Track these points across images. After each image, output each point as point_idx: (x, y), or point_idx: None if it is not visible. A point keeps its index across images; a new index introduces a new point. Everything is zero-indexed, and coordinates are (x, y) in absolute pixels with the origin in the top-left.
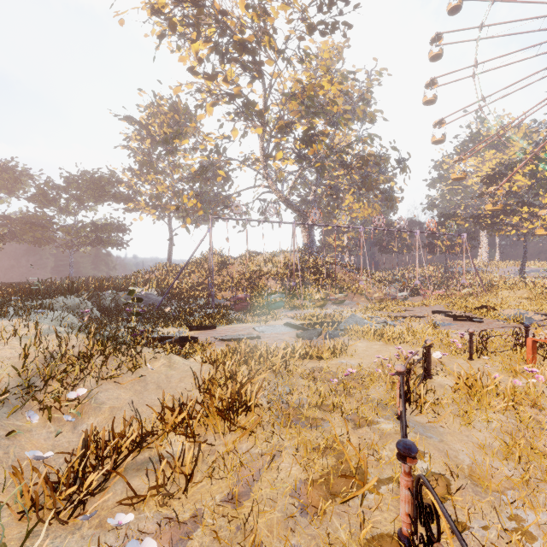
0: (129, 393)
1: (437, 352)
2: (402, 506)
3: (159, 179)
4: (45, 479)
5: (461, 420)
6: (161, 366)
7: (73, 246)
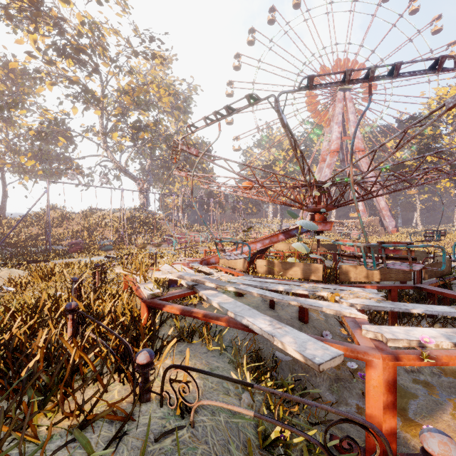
0: None
1: (166, 258)
2: (96, 280)
3: None
4: None
5: None
6: (5, 274)
7: None
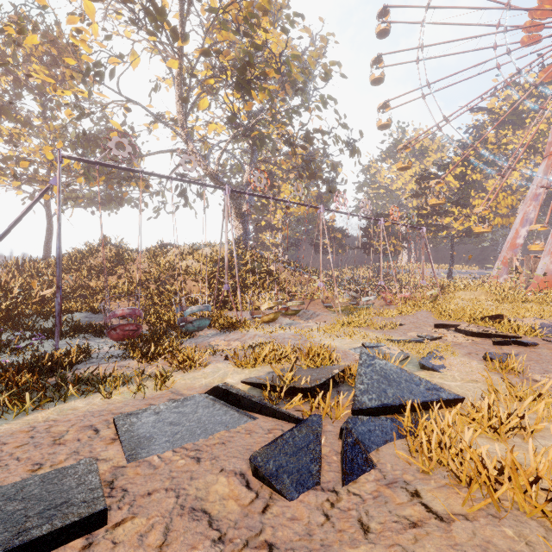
0: None
1: None
2: None
3: (23, 134)
4: None
5: None
6: None
7: None
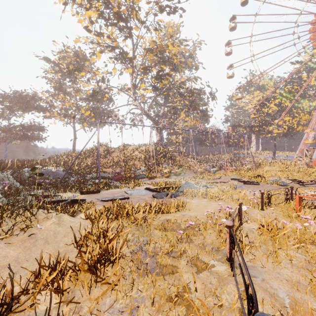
0: (18, 250)
1: (243, 206)
2: None
3: (66, 98)
4: None
5: (271, 259)
6: (52, 224)
7: (7, 139)
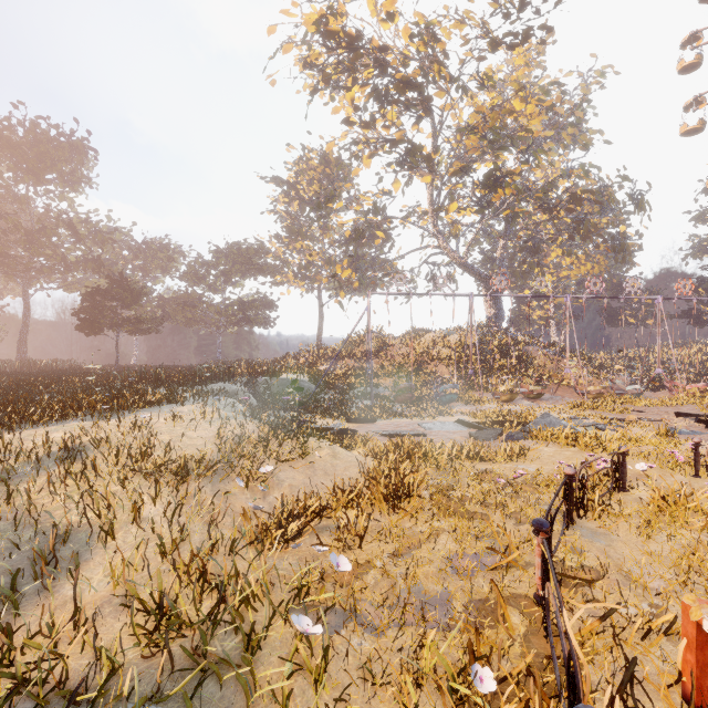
0: (302, 476)
1: (641, 463)
2: (536, 571)
3: (308, 245)
4: (261, 524)
5: (642, 533)
6: (326, 455)
7: (221, 326)
